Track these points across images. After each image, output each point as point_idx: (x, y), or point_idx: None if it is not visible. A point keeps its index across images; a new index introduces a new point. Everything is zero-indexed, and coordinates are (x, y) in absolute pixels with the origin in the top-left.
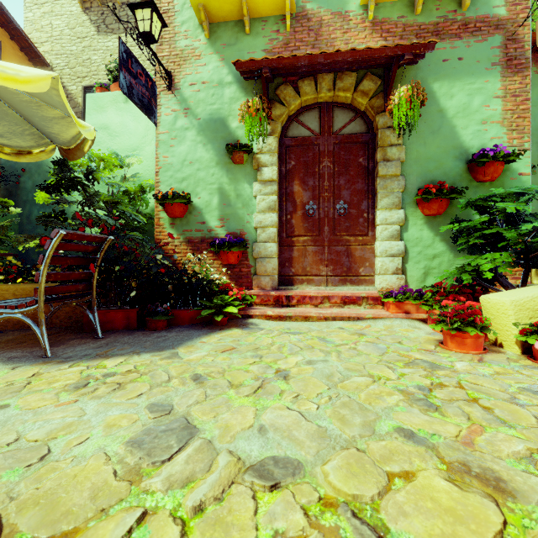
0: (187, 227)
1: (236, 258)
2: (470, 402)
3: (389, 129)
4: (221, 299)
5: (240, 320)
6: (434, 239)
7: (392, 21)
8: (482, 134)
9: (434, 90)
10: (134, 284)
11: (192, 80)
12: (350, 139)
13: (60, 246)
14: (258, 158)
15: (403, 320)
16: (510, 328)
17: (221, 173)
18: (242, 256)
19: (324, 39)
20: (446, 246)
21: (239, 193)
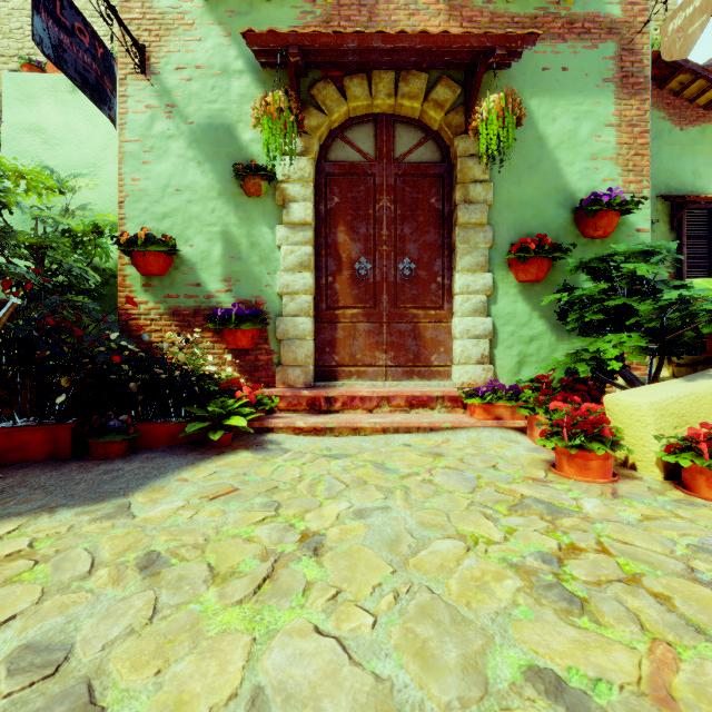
0: (172, 291)
1: (250, 340)
2: (630, 584)
3: (472, 159)
4: (221, 405)
5: (254, 437)
6: (531, 314)
7: (477, 6)
8: (592, 173)
9: (531, 108)
10: (66, 382)
11: (180, 61)
12: (419, 169)
13: None
14: (284, 189)
15: (494, 430)
16: (649, 442)
17: (226, 209)
18: (259, 337)
19: (382, 20)
20: (547, 325)
21: (255, 241)
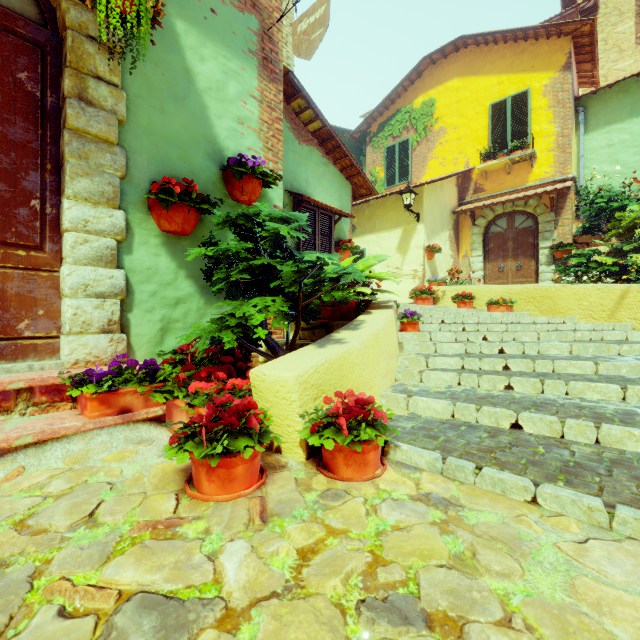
0: None
1: None
2: None
3: (93, 43)
4: None
5: None
6: (177, 273)
7: None
8: (240, 137)
9: (177, 30)
10: None
11: None
12: None
13: None
14: None
15: (117, 430)
16: (294, 421)
17: None
18: None
19: None
20: (195, 287)
21: None
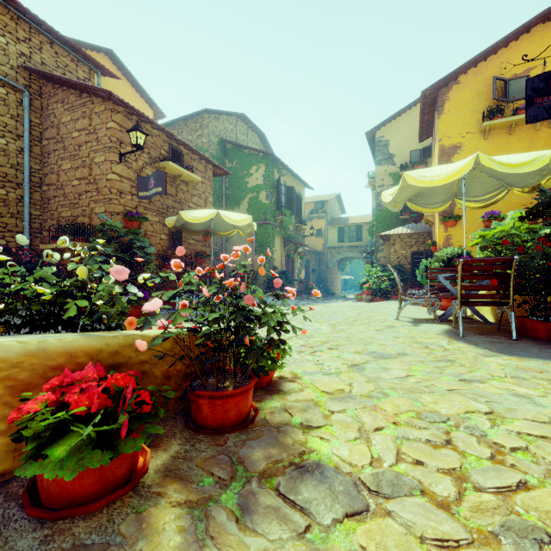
0: None
1: None
2: (446, 442)
3: None
4: None
5: None
6: None
7: None
8: None
9: None
10: (550, 299)
11: None
12: None
13: (467, 268)
14: None
15: None
16: None
17: None
18: None
19: None
20: None
21: None
